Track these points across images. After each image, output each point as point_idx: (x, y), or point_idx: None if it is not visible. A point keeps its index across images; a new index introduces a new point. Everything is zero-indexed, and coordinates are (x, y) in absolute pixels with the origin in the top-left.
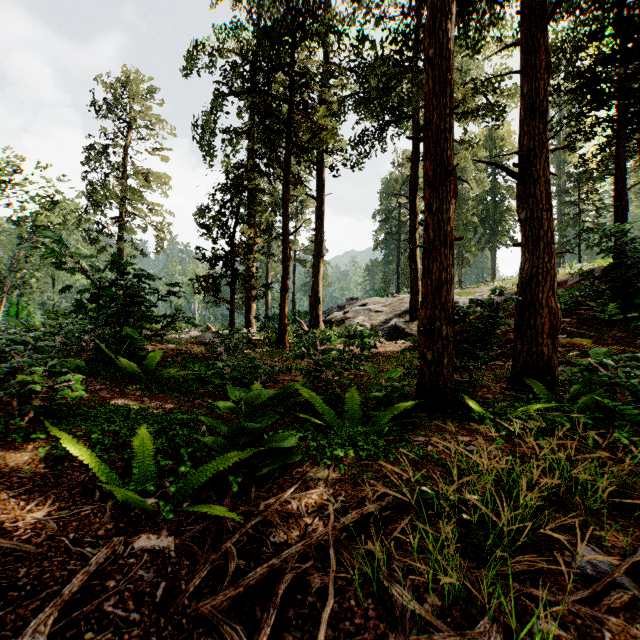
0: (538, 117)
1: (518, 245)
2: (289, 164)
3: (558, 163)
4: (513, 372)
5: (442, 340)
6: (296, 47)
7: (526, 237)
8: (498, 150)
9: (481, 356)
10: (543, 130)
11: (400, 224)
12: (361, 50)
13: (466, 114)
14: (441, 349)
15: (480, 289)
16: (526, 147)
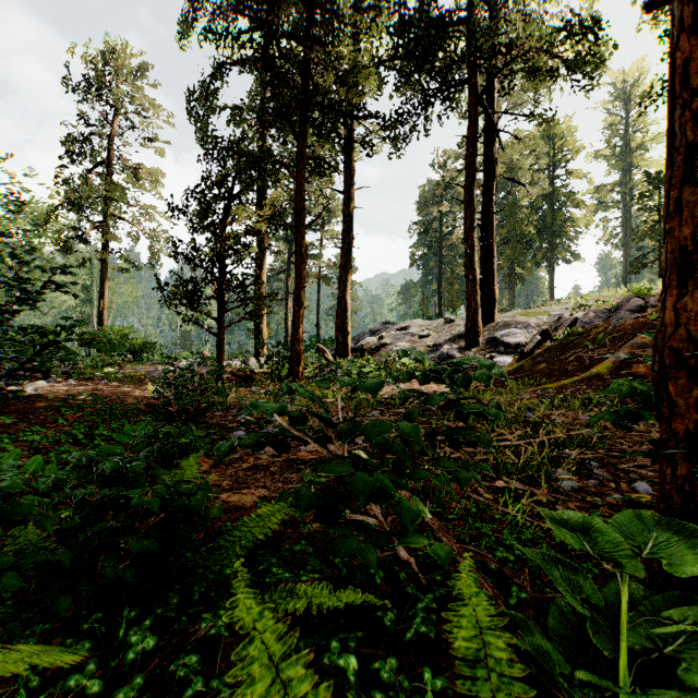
0: None
1: None
2: (305, 128)
3: (623, 167)
4: None
5: None
6: None
7: None
8: (556, 150)
9: None
10: None
11: (442, 236)
12: None
13: (542, 74)
14: None
15: (552, 308)
16: None
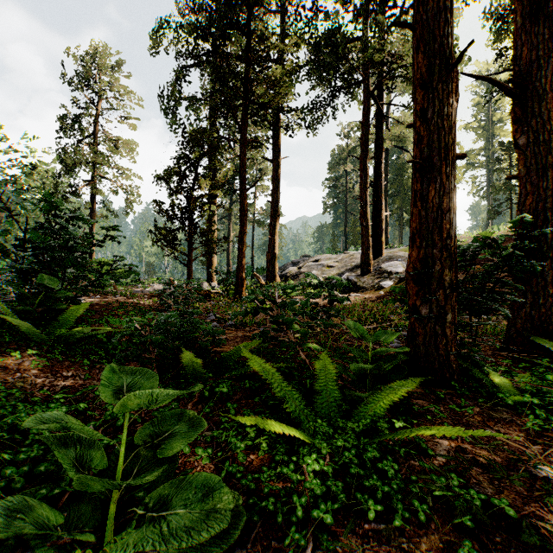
0: (541, 21)
1: (514, 177)
2: (246, 121)
3: (487, 136)
4: (511, 329)
5: (444, 289)
6: (253, 3)
7: (527, 166)
8: None
9: (502, 311)
10: (548, 36)
11: (347, 190)
12: (315, 19)
13: None
14: (443, 301)
15: None
16: (525, 59)
